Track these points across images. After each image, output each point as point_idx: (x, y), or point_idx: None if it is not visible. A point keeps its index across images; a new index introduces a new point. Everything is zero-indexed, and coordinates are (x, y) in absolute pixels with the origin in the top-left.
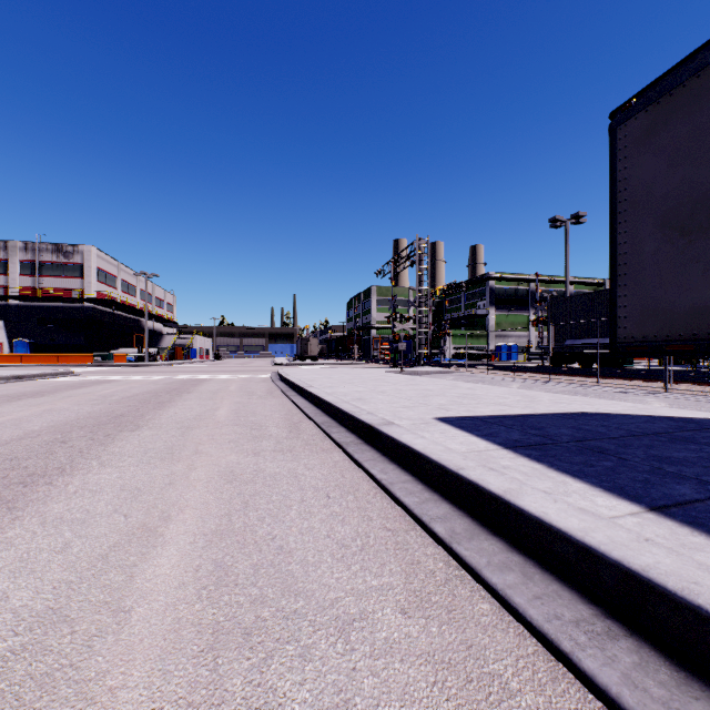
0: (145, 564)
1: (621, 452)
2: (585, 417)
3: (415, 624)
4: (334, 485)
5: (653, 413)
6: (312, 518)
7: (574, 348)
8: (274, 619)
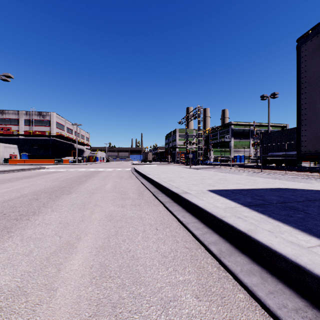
0: (66, 263)
1: (305, 209)
2: (282, 190)
3: (203, 305)
4: (159, 223)
5: (317, 188)
6: (148, 240)
7: (272, 157)
8: (128, 298)
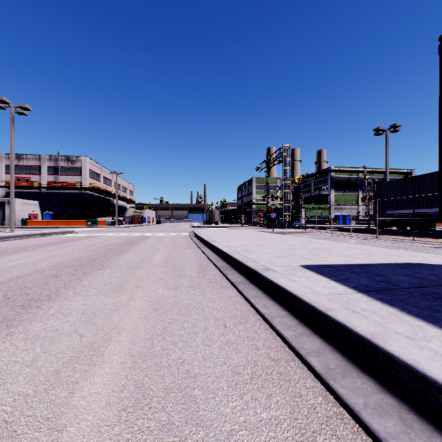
0: (85, 381)
1: None
2: (414, 267)
3: None
4: (229, 316)
5: None
6: (212, 345)
7: (392, 216)
8: None
